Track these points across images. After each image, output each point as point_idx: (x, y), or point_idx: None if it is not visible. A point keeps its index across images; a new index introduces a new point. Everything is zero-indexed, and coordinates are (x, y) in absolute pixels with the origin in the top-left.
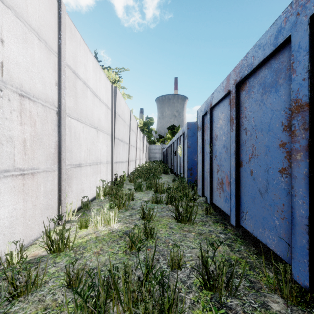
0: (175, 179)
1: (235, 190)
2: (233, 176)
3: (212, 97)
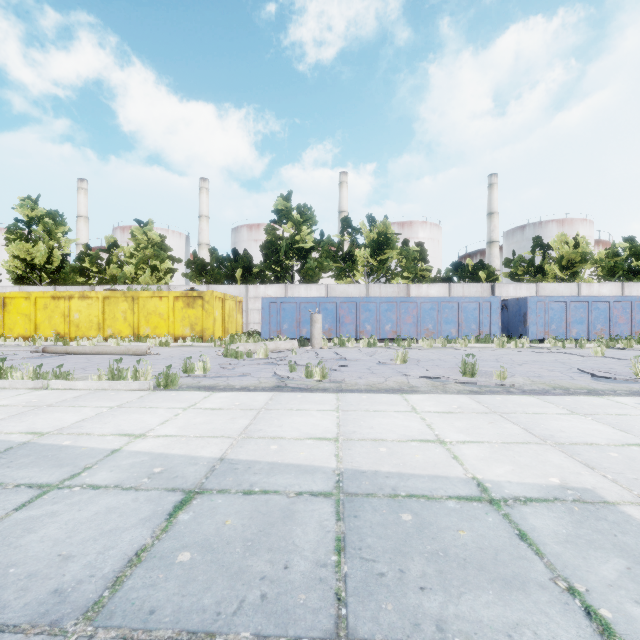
0: None
1: None
2: None
3: None
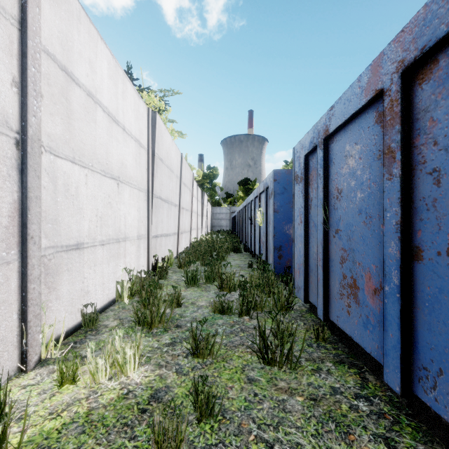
0: (252, 262)
1: (400, 313)
2: (393, 280)
3: (329, 116)
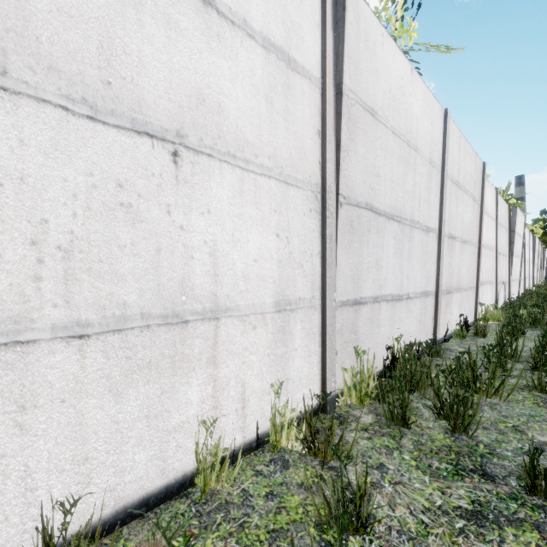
0: None
1: None
2: None
3: None
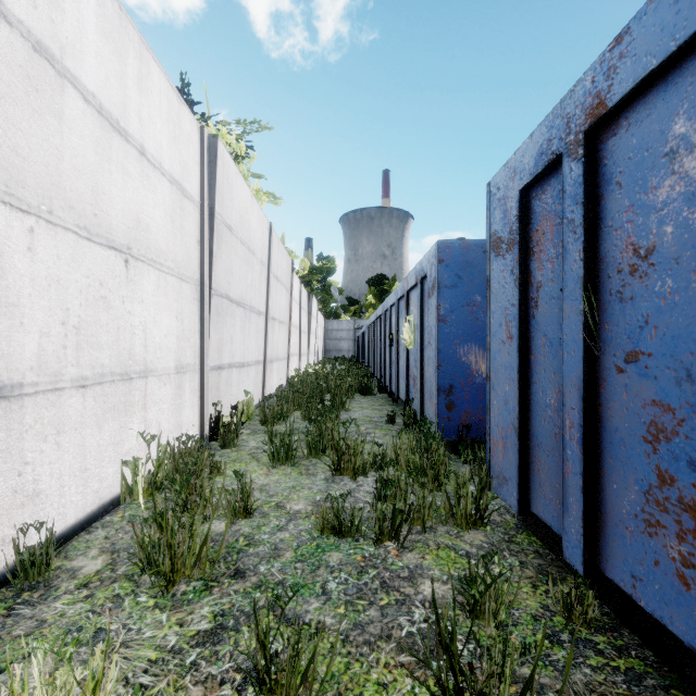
0: (394, 414)
1: None
2: None
3: (607, 66)
